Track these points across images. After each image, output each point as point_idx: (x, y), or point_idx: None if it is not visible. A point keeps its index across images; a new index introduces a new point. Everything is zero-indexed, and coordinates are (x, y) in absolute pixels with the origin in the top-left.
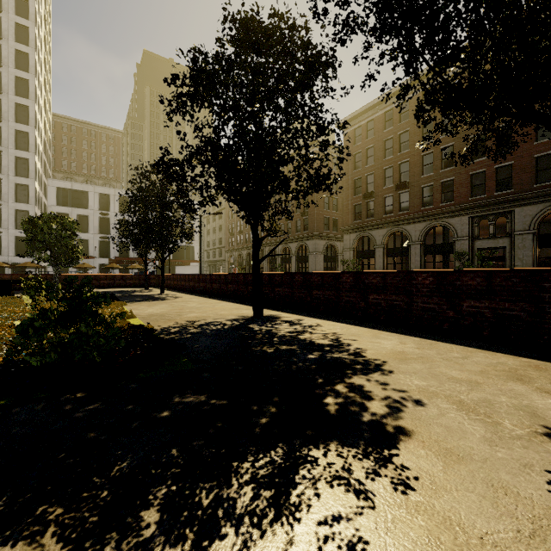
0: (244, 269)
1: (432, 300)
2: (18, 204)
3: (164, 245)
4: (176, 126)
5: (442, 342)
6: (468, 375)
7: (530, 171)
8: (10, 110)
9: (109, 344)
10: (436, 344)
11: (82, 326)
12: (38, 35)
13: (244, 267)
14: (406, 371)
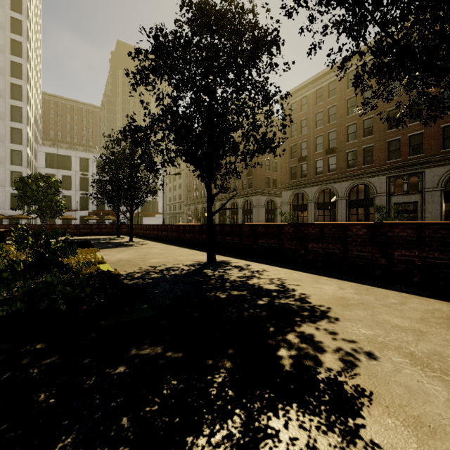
0: (199, 219)
1: (366, 249)
2: (13, 166)
3: (132, 200)
4: (140, 96)
5: (376, 287)
6: (411, 323)
7: (438, 138)
8: (7, 89)
9: (74, 293)
10: (372, 290)
11: (47, 277)
12: (29, 27)
13: (200, 218)
14: (351, 318)
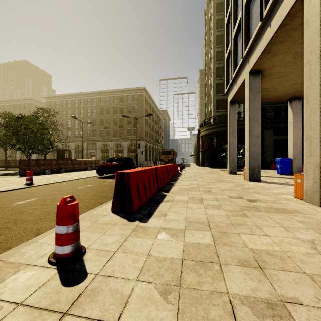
0: None
1: None
2: None
3: None
4: None
5: None
6: None
7: (99, 133)
8: None
9: None
10: None
11: None
12: None
13: None
14: None
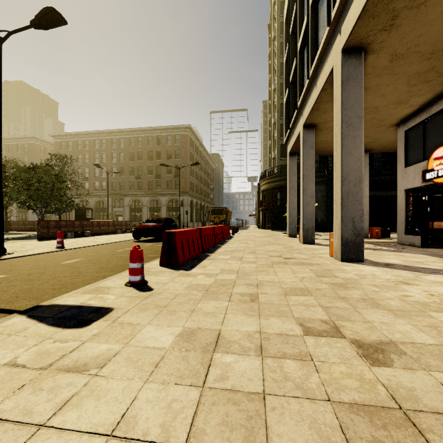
0: None
1: None
2: None
3: None
4: None
5: None
6: None
7: (129, 185)
8: None
9: None
10: None
11: None
12: None
13: None
14: None
